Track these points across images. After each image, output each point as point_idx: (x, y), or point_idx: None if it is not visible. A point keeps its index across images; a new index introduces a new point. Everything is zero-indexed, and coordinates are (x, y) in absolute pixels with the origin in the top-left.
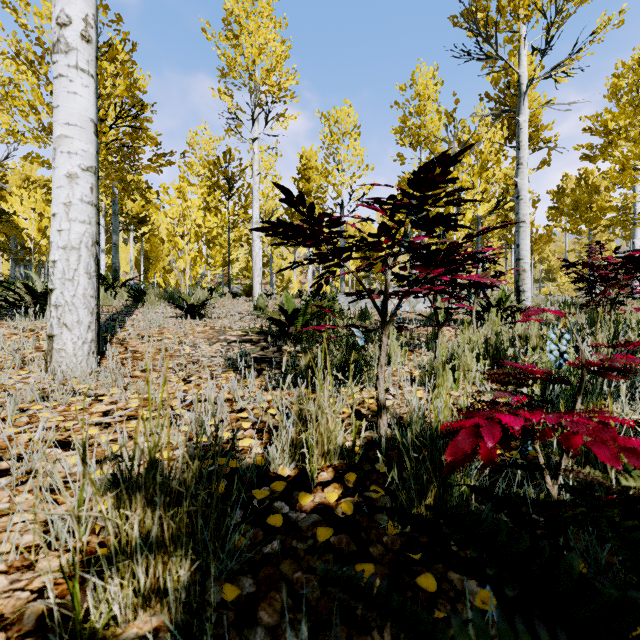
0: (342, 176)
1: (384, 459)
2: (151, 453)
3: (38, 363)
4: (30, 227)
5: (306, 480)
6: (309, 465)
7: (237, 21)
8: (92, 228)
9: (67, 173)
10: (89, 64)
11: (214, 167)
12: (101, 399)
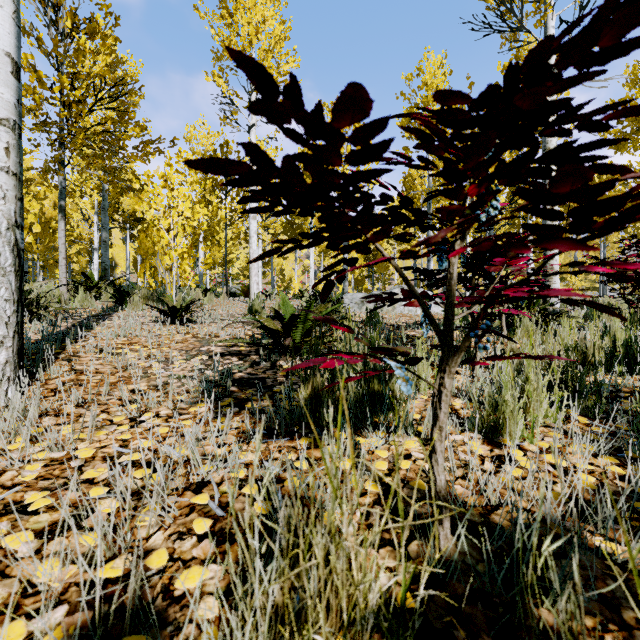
0: (345, 170)
1: (462, 633)
2: None
3: None
4: None
5: None
6: None
7: None
8: (8, 205)
9: None
10: None
11: None
12: None
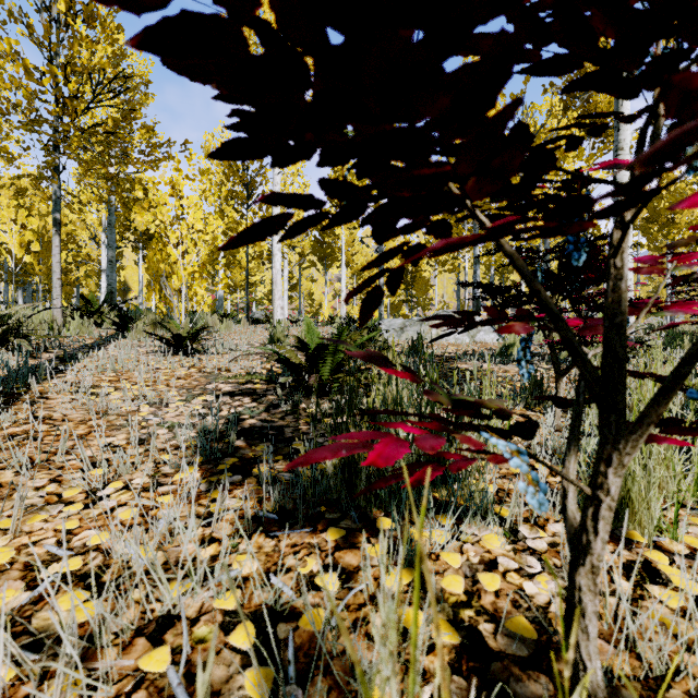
0: None
1: None
2: None
3: None
4: (10, 241)
5: None
6: None
7: None
8: None
9: None
10: None
11: (229, 170)
12: None
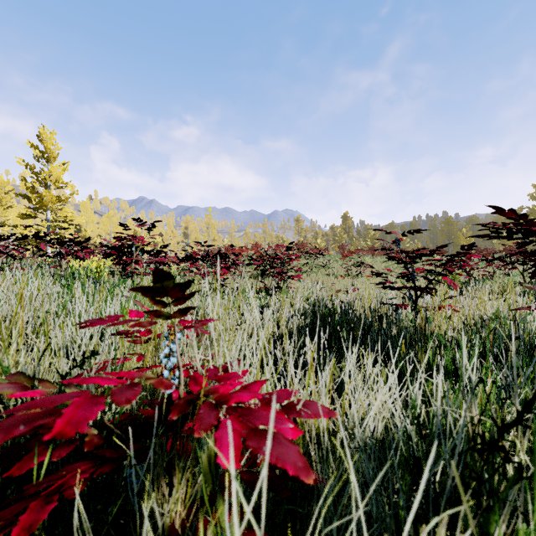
0: None
1: None
2: None
3: None
4: None
5: None
6: None
7: None
8: None
9: None
10: None
11: None
12: None
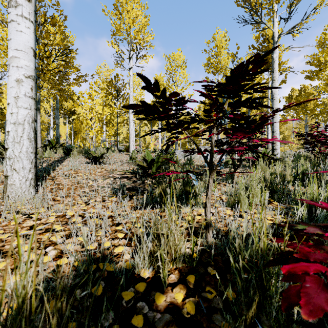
0: (176, 88)
1: (212, 263)
2: (18, 302)
3: (1, 191)
4: None
5: (160, 281)
6: (162, 268)
7: (121, 5)
8: (32, 112)
9: (16, 79)
10: (30, 14)
11: (109, 84)
12: (32, 216)
